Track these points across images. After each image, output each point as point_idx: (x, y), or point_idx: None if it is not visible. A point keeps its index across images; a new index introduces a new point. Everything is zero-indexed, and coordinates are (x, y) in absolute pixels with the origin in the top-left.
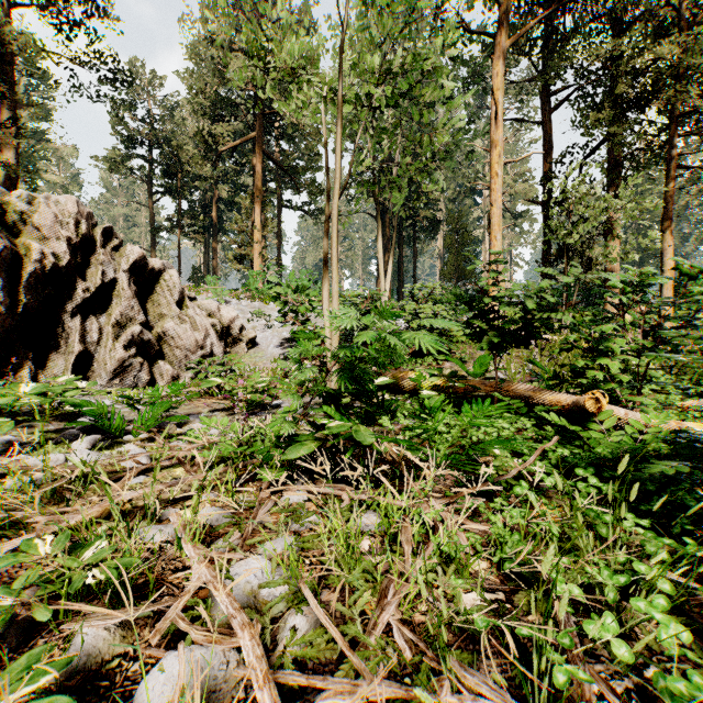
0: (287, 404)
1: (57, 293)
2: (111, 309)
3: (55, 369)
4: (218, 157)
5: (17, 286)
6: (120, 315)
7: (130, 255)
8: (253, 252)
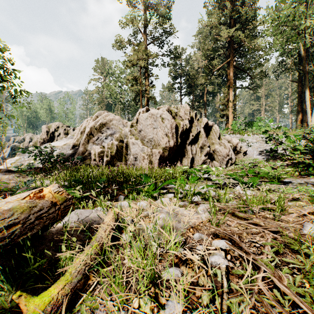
0: (294, 182)
1: (184, 138)
2: (198, 142)
3: (185, 163)
4: (212, 74)
5: (176, 136)
6: (201, 144)
7: (203, 121)
8: (228, 112)
